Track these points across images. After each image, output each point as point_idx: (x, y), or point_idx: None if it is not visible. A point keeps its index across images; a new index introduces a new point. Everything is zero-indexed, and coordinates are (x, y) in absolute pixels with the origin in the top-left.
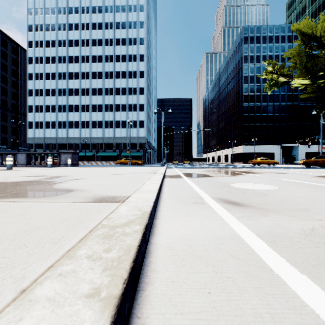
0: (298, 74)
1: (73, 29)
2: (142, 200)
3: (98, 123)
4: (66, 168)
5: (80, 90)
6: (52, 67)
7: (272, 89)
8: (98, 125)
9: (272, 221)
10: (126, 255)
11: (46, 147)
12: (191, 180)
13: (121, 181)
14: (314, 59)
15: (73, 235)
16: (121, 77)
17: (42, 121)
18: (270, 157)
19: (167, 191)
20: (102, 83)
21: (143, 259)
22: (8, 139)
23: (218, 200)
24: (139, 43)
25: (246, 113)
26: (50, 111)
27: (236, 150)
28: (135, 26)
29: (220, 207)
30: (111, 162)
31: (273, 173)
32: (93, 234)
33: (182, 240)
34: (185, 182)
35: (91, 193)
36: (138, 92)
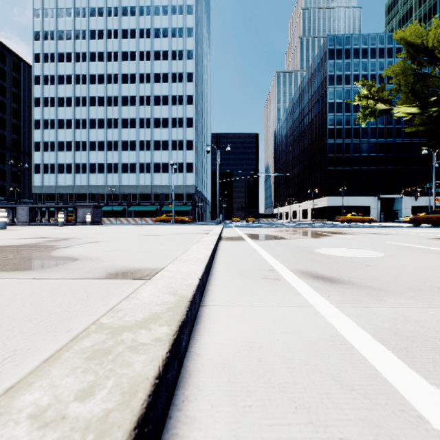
0: (402, 99)
1: (96, 38)
2: (181, 275)
3: (130, 166)
4: (84, 228)
5: (106, 121)
6: (66, 90)
7: (368, 119)
8: (130, 168)
9: (393, 309)
10: (122, 407)
11: (59, 199)
12: (257, 243)
13: (155, 244)
14: (424, 78)
15: (37, 349)
16: (162, 103)
17: (53, 163)
18: (364, 212)
19: (223, 260)
20: (135, 112)
21: (172, 394)
22: (6, 188)
23: (299, 274)
24: (186, 57)
25: (331, 153)
26: (64, 149)
27: (319, 203)
28: (181, 34)
29: (305, 285)
30: (148, 219)
31: (371, 234)
32: (73, 348)
33: (245, 349)
34: (249, 246)
35: (104, 264)
36: (185, 124)
